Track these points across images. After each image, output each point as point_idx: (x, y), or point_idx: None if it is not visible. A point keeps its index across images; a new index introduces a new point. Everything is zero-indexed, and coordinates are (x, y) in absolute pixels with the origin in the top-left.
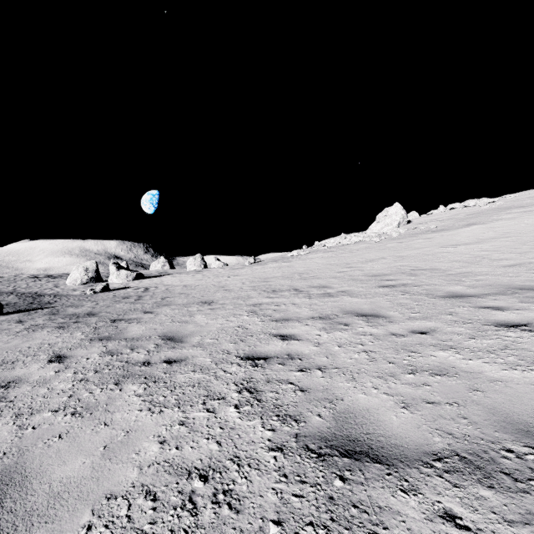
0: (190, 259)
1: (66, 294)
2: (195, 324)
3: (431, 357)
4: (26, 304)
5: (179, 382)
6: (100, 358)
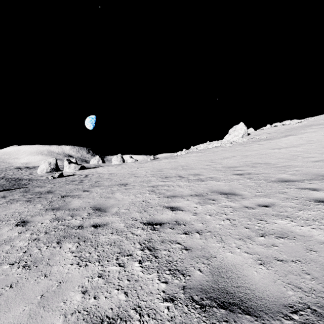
0: (114, 157)
1: (36, 178)
2: (115, 199)
3: (274, 224)
4: (10, 185)
5: (101, 242)
6: (50, 223)
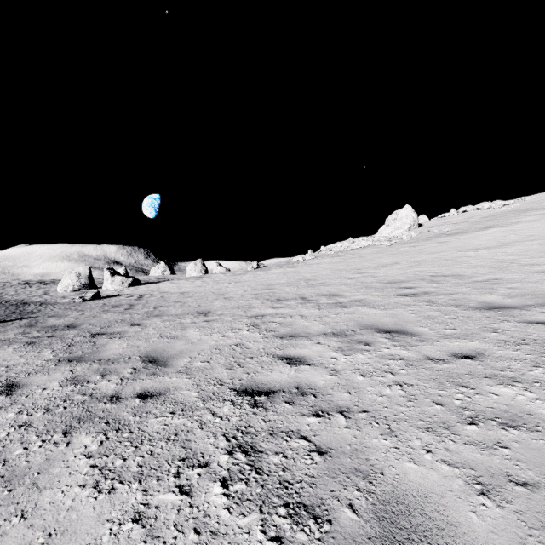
0: (190, 264)
1: (53, 302)
2: (186, 340)
3: (492, 395)
4: (5, 314)
5: (150, 432)
6: (59, 388)
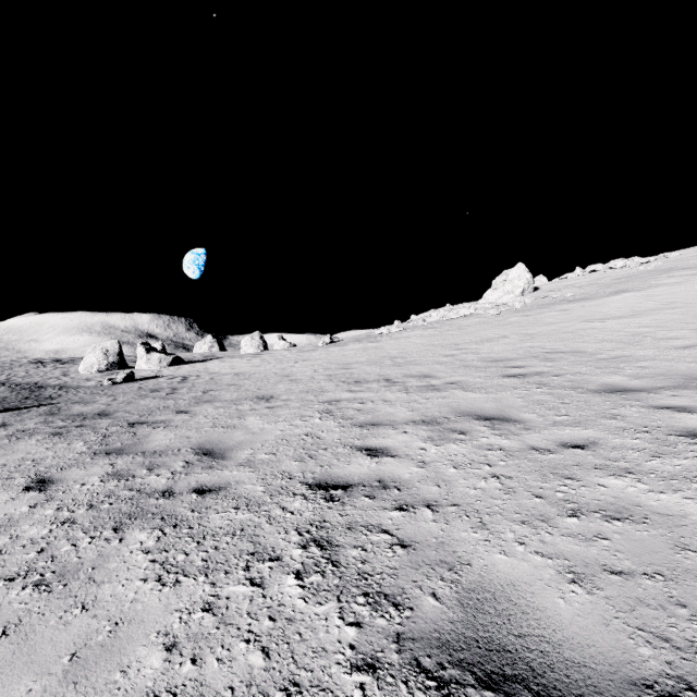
0: (246, 338)
1: (76, 385)
2: (246, 430)
3: (599, 487)
4: (18, 400)
5: (212, 527)
6: (101, 484)
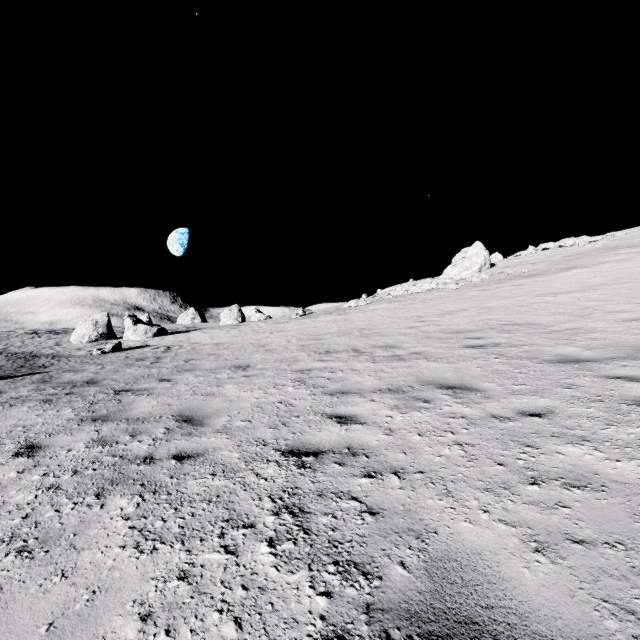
0: (225, 310)
1: (67, 354)
2: (223, 397)
3: (558, 455)
4: (14, 368)
5: (190, 494)
6: (86, 450)
